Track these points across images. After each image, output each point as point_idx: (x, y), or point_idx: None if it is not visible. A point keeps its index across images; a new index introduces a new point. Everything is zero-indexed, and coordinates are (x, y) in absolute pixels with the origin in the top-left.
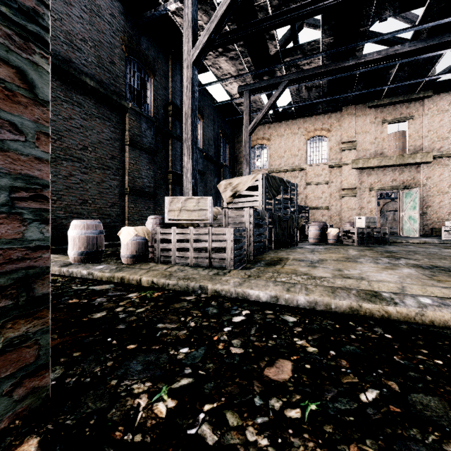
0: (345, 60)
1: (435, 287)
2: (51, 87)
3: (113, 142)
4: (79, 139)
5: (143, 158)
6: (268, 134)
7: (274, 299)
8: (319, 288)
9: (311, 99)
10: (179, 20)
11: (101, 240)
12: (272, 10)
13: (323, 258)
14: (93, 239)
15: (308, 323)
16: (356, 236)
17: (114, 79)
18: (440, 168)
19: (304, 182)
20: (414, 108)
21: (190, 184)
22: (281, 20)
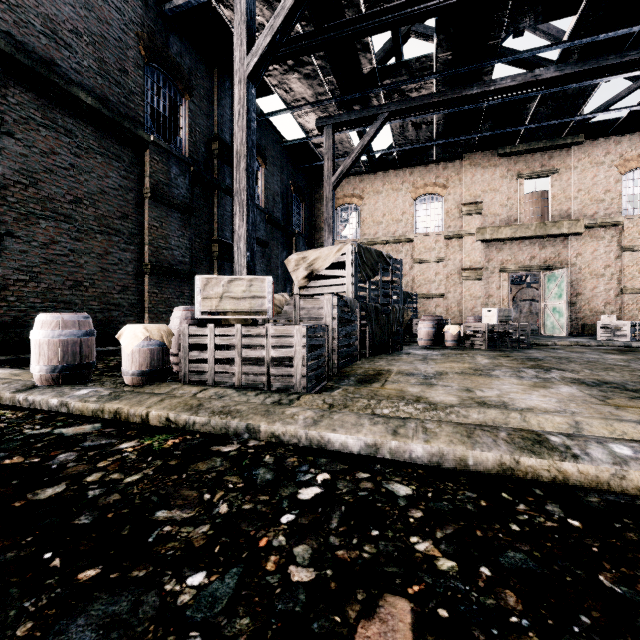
0: (468, 87)
1: (627, 423)
2: (19, 101)
3: (124, 193)
4: (68, 186)
5: (173, 218)
6: (360, 189)
7: (372, 448)
8: (446, 428)
9: (421, 140)
10: (228, 14)
11: (90, 347)
12: (366, 6)
13: (442, 370)
14: (74, 344)
15: (432, 499)
16: (484, 336)
17: (126, 96)
18: (593, 241)
19: (410, 259)
20: (560, 159)
21: (244, 258)
22: (379, 22)
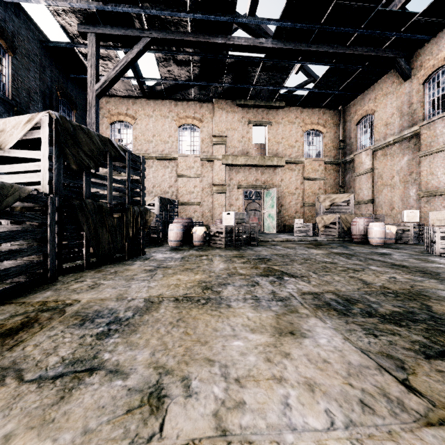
0: (215, 36)
1: None
2: None
3: None
4: None
5: None
6: (133, 111)
7: None
8: None
9: (182, 78)
10: None
11: None
12: None
13: (159, 293)
14: None
15: None
16: (224, 236)
17: None
18: (290, 172)
19: (175, 174)
20: (272, 116)
21: None
22: None
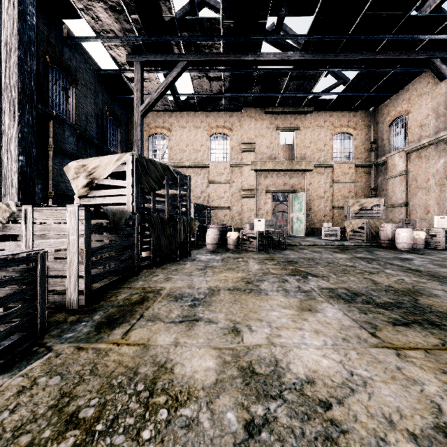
0: (245, 54)
1: None
2: None
3: None
4: None
5: None
6: (169, 123)
7: None
8: None
9: (213, 91)
10: None
11: None
12: None
13: (216, 285)
14: None
15: None
16: (256, 241)
17: None
18: (318, 175)
19: (206, 180)
20: (300, 121)
21: (15, 162)
22: None
